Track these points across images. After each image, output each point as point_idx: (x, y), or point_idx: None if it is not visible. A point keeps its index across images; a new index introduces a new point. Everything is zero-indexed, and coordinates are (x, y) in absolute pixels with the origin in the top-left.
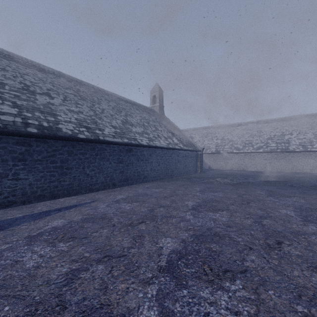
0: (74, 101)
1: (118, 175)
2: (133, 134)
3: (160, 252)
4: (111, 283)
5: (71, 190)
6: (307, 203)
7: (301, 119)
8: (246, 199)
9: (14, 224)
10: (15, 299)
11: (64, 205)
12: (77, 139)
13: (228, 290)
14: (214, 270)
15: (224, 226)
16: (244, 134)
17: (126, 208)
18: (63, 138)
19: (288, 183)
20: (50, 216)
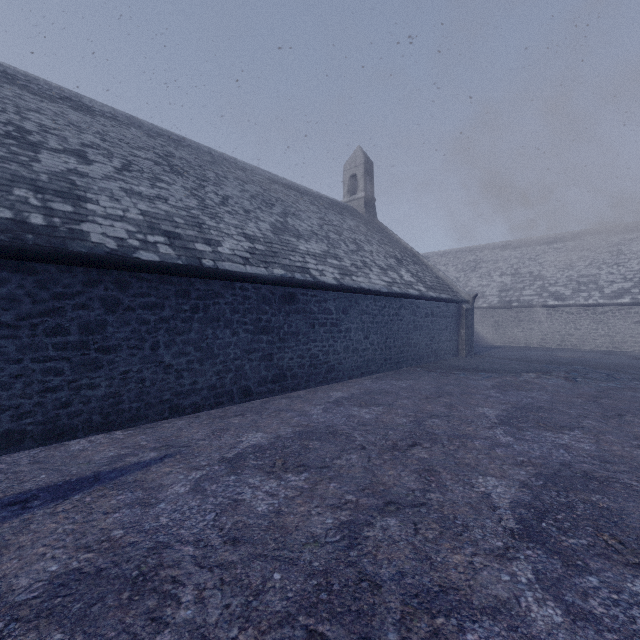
0: (150, 174)
1: (258, 365)
2: (300, 258)
3: None
4: None
5: (113, 414)
6: None
7: None
8: None
9: None
10: None
11: (61, 476)
12: (130, 264)
13: None
14: None
15: None
16: (575, 261)
17: (254, 509)
18: (84, 261)
19: None
20: None
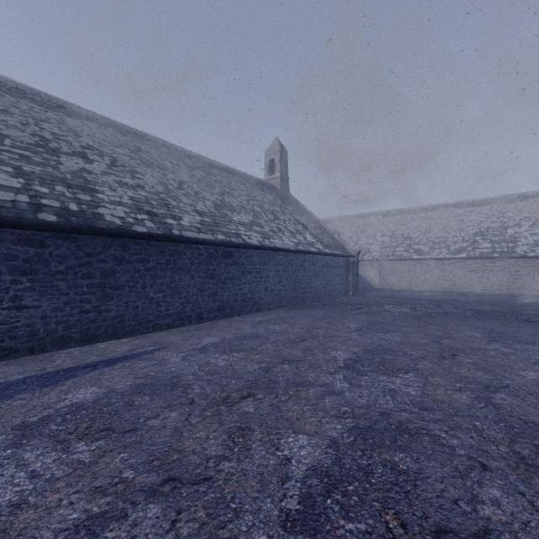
0: (130, 167)
1: (207, 299)
2: (234, 227)
3: (284, 473)
4: None
5: (120, 328)
6: None
7: (538, 198)
8: (448, 348)
9: (1, 396)
10: None
11: (105, 357)
12: (130, 234)
13: None
14: (411, 528)
15: (414, 408)
16: (432, 226)
17: (218, 364)
18: (105, 233)
19: (520, 315)
20: (74, 379)
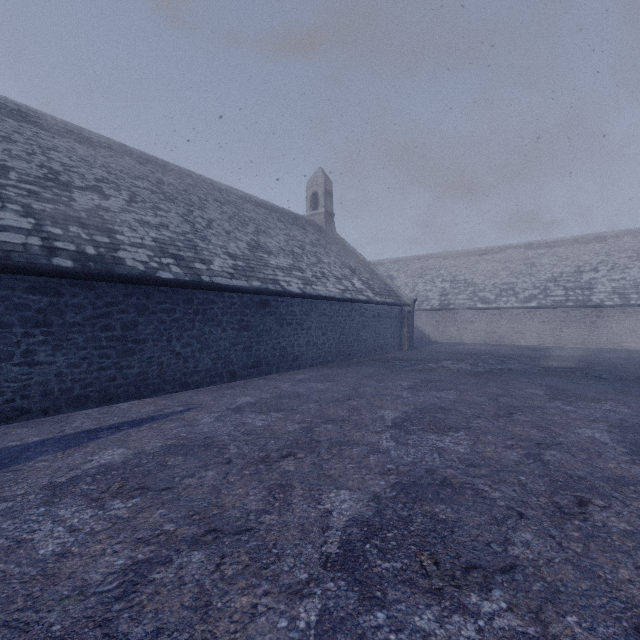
0: (151, 203)
1: (241, 354)
2: (271, 272)
3: (325, 523)
4: (218, 593)
5: (143, 387)
6: (635, 415)
7: (617, 239)
8: (506, 406)
9: (21, 458)
10: (8, 631)
11: (128, 418)
12: (155, 281)
13: (476, 614)
14: (443, 566)
15: (461, 465)
16: (499, 271)
17: (255, 425)
18: (126, 280)
19: (590, 372)
20: (97, 440)
